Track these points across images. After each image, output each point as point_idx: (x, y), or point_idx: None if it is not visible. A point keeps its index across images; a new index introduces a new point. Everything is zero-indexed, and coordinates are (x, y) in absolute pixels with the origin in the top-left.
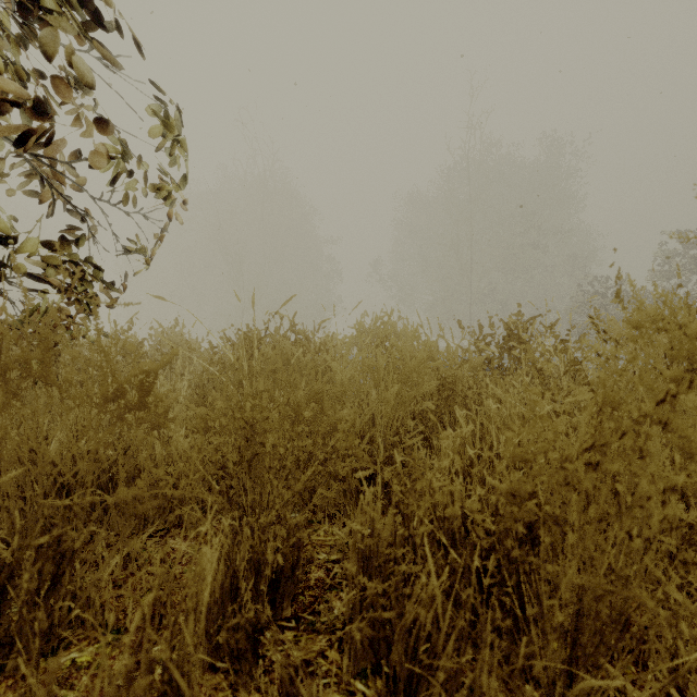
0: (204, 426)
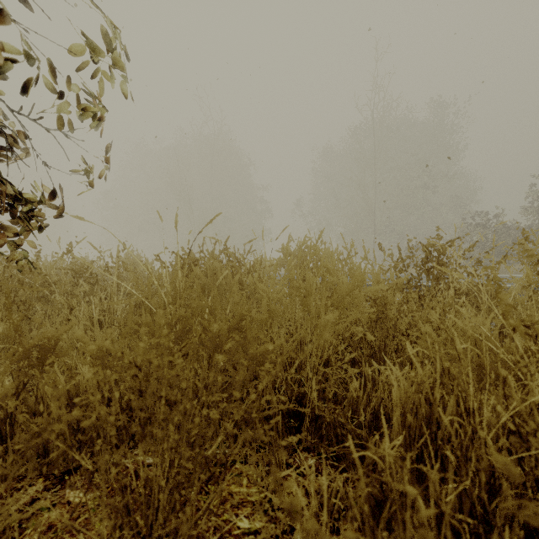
0: (101, 363)
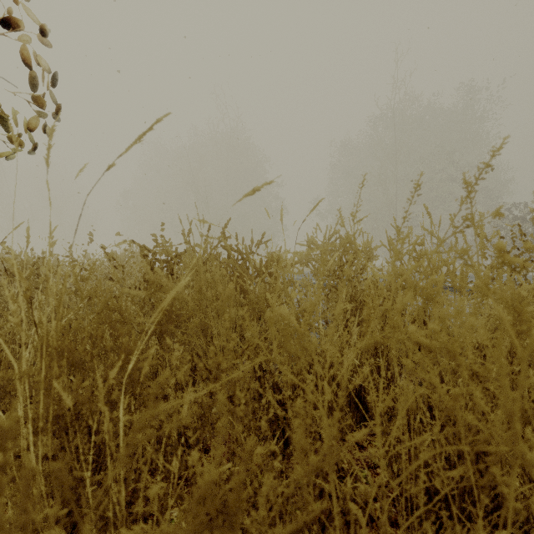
0: None
